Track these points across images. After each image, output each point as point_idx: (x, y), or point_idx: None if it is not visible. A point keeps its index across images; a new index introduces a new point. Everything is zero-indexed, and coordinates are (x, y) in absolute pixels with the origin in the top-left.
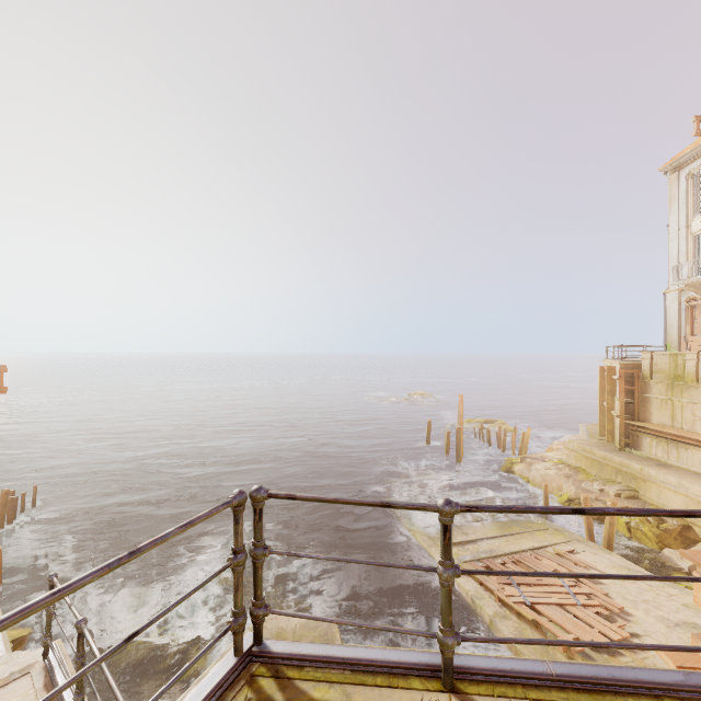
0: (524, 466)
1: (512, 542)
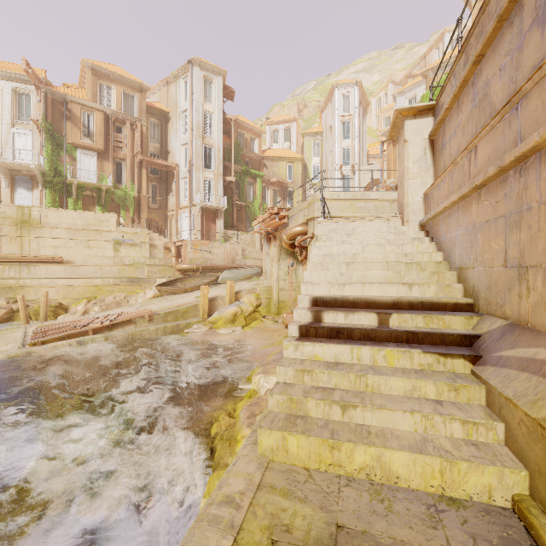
0: None
1: (3, 338)
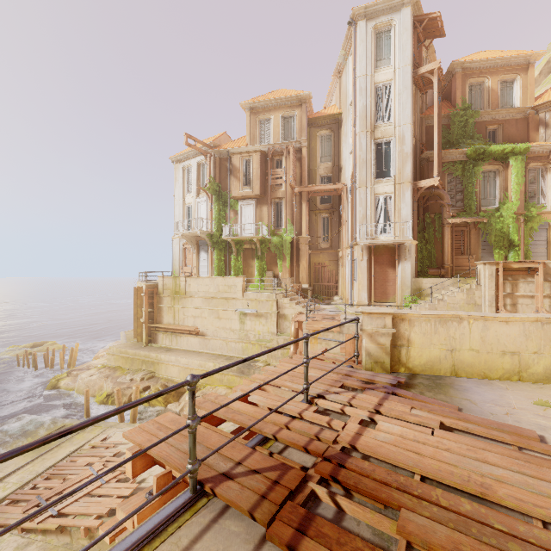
0: (70, 379)
1: (48, 458)
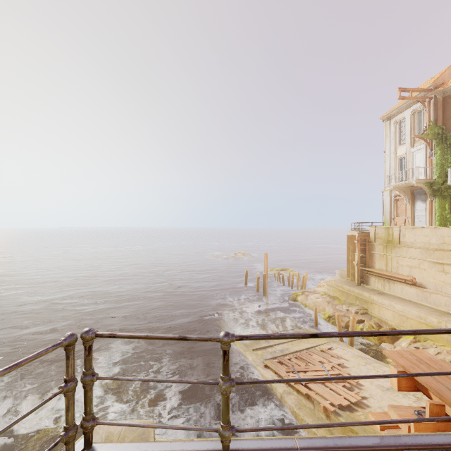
0: (303, 296)
1: (295, 345)
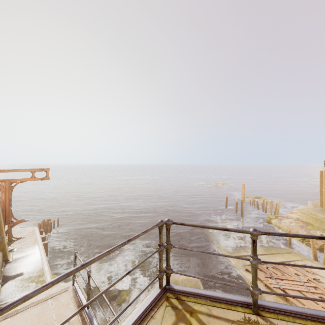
0: (277, 220)
1: (271, 258)
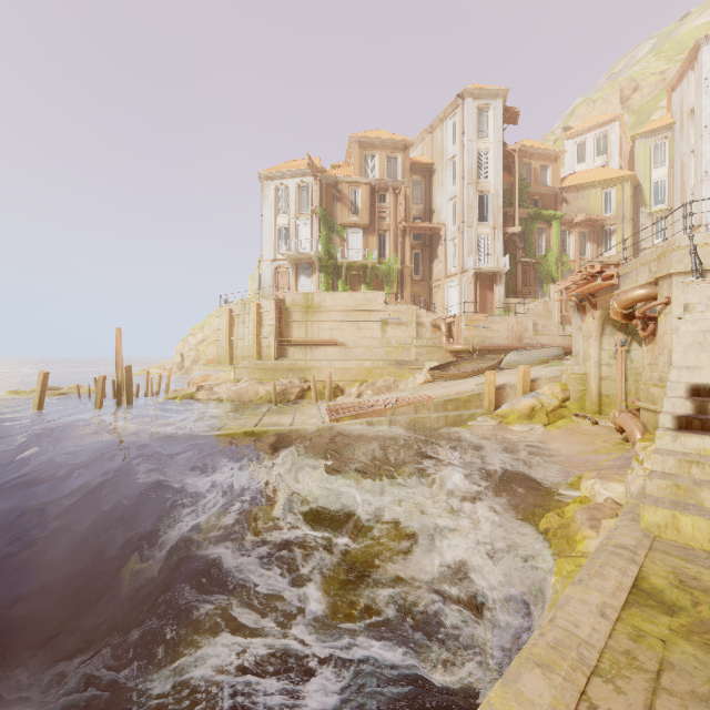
0: (206, 392)
1: (306, 413)
